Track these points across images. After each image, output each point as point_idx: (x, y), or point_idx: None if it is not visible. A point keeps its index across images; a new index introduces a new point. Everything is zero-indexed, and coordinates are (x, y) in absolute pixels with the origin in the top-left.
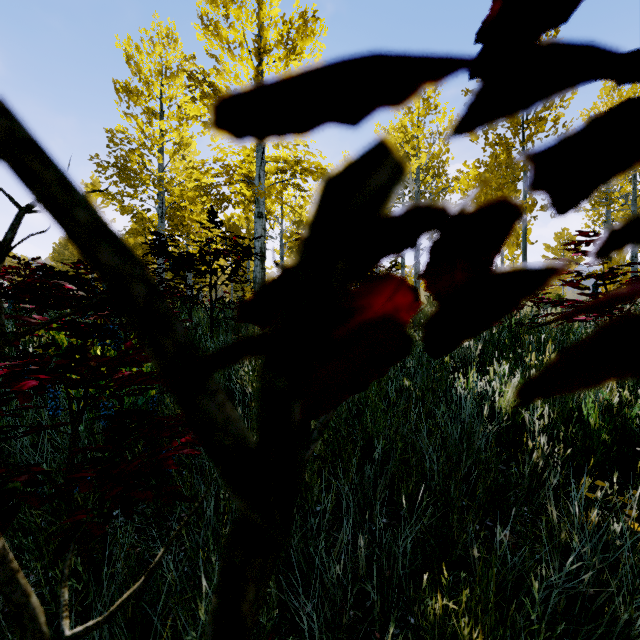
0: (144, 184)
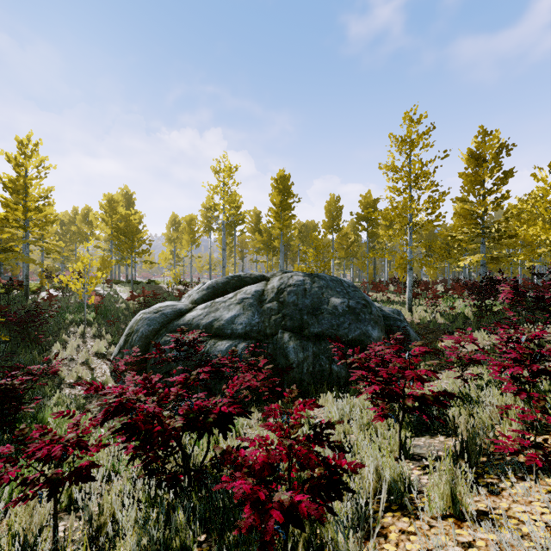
0: None
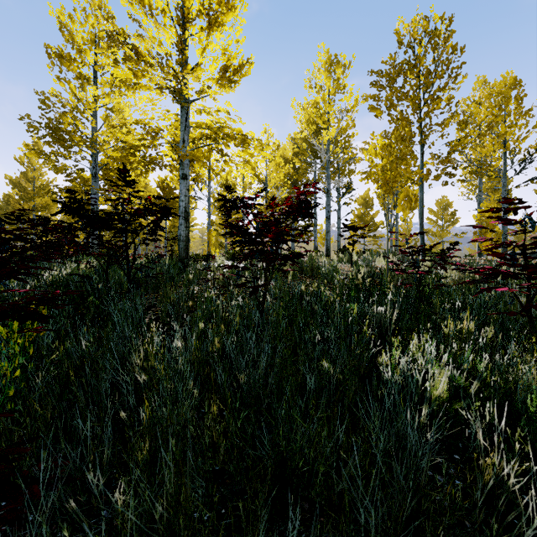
0: (76, 145)
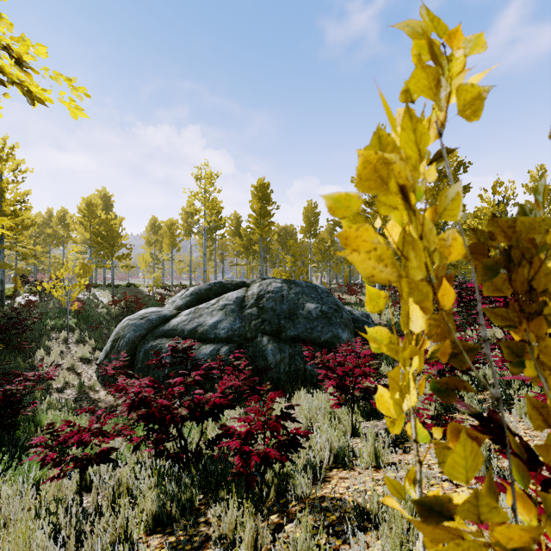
0: None
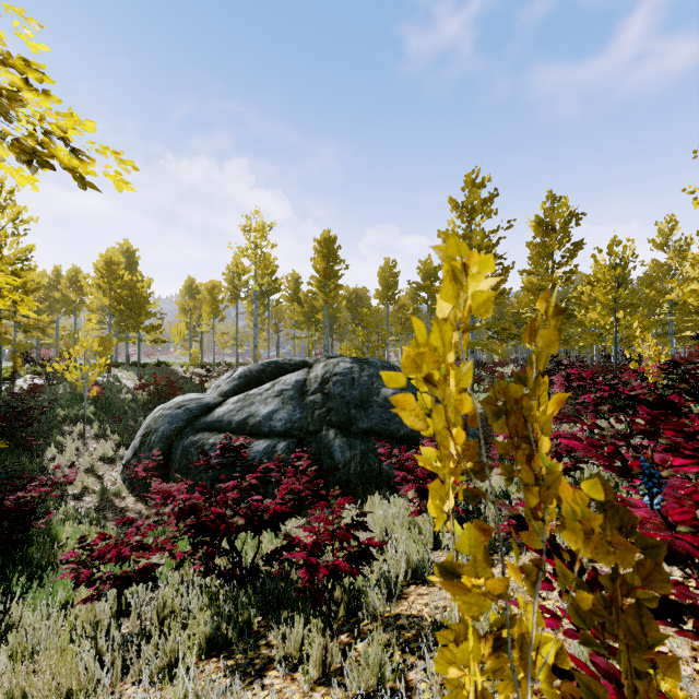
0: None
